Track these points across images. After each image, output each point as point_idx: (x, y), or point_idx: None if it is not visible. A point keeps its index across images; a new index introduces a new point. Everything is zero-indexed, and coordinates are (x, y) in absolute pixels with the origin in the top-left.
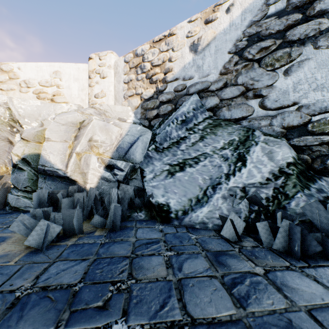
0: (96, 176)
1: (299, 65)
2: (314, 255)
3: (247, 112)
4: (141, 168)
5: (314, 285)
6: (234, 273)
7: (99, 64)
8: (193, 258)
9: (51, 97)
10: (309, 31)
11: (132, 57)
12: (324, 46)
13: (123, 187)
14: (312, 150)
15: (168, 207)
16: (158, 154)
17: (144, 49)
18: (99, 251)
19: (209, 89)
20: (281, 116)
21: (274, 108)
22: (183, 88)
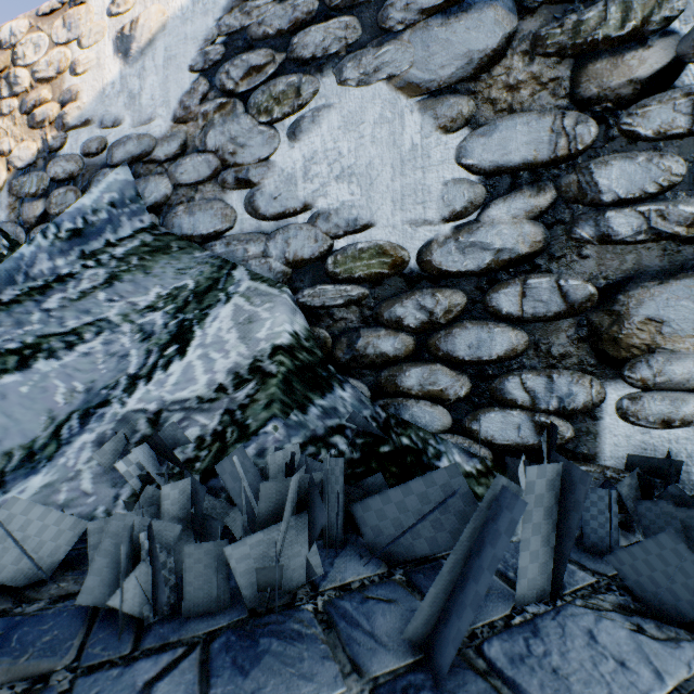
0: None
1: (315, 118)
2: (188, 607)
3: (224, 220)
4: None
5: None
6: None
7: None
8: None
9: None
10: (330, 42)
11: None
12: (353, 79)
13: None
14: (334, 318)
15: None
16: None
17: (16, 31)
18: None
19: (154, 157)
20: (284, 236)
21: (272, 214)
22: (101, 147)
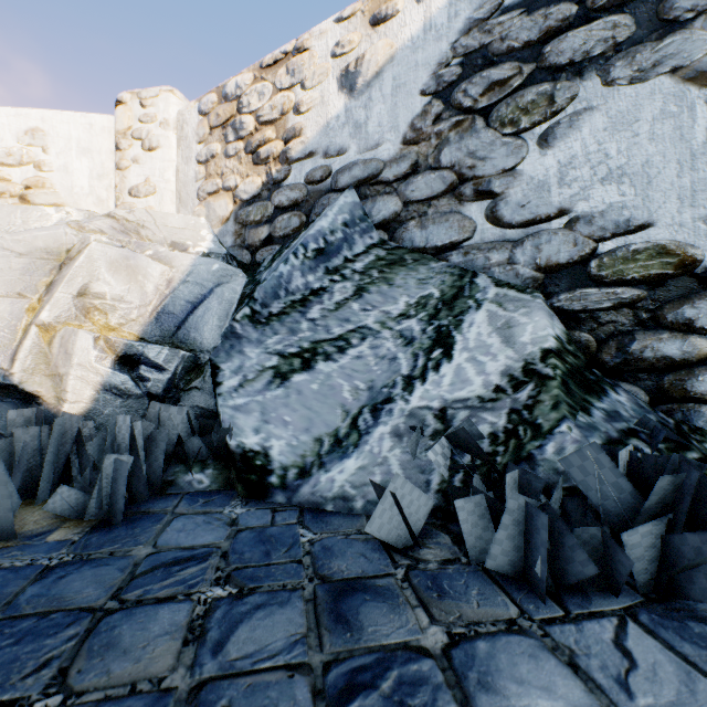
0: (90, 384)
1: (572, 123)
2: (583, 584)
3: (461, 231)
4: (214, 364)
5: (566, 680)
6: (365, 653)
7: (140, 116)
8: (274, 607)
9: (19, 191)
10: (592, 44)
11: (216, 103)
12: (624, 78)
13: (159, 411)
14: (598, 322)
15: (265, 460)
16: (257, 330)
17: (241, 84)
18: (23, 594)
19: (381, 178)
20: (533, 242)
21: (519, 222)
22: (325, 175)
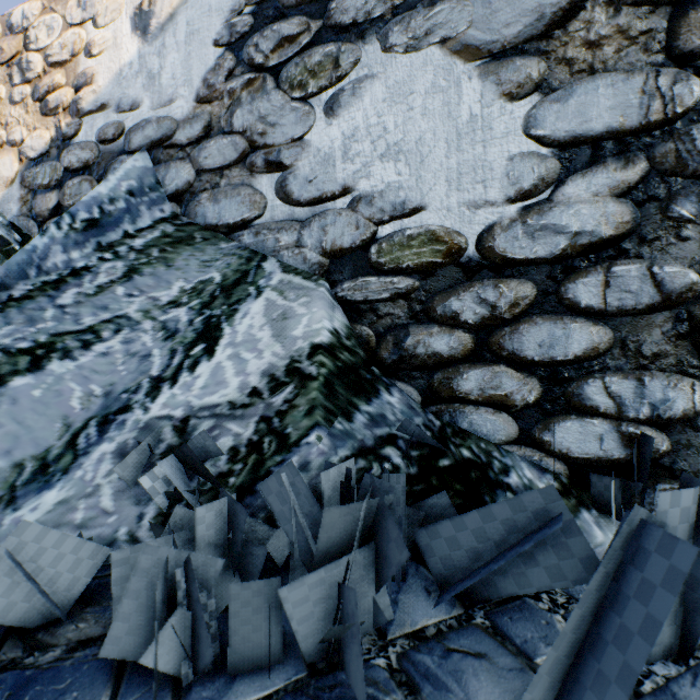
0: None
1: (356, 91)
2: (235, 662)
3: (253, 208)
4: None
5: None
6: None
7: None
8: None
9: None
10: (373, 4)
11: (1, 34)
12: (401, 45)
13: None
14: (378, 314)
15: None
16: None
17: (28, 13)
18: None
19: (175, 141)
20: (320, 223)
21: (307, 199)
22: (118, 132)
